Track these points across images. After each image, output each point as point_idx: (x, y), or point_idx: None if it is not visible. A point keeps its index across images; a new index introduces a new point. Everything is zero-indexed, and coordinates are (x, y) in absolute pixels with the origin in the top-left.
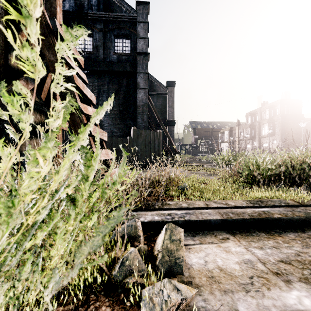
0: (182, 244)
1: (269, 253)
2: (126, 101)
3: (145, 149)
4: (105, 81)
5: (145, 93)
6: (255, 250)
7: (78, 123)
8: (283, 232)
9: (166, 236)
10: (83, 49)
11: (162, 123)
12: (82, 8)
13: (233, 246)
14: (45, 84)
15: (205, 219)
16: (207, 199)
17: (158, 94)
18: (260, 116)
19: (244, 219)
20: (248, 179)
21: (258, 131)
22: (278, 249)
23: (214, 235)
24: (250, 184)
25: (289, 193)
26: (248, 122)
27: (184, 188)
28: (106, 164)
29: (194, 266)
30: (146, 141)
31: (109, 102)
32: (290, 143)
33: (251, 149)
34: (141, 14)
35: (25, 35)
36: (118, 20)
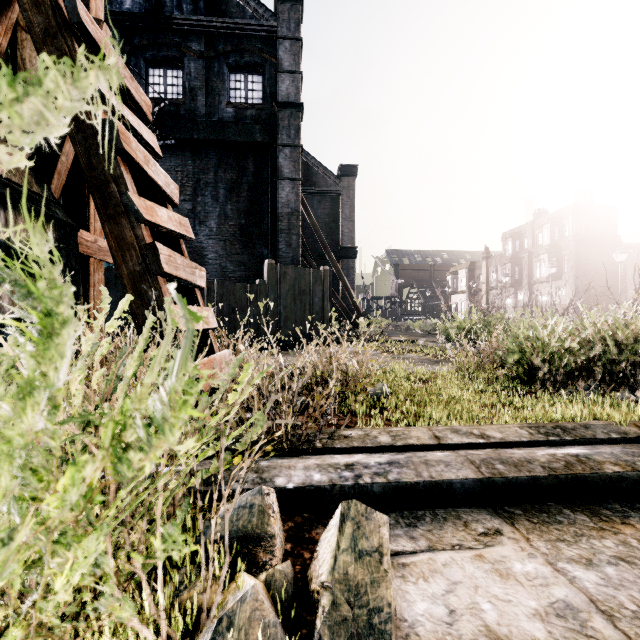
0: (387, 564)
1: (615, 579)
2: (253, 206)
3: (294, 308)
4: (210, 164)
5: (294, 189)
6: (576, 571)
7: (131, 243)
8: (632, 512)
9: (344, 540)
10: (162, 95)
11: (329, 252)
12: (160, 8)
13: (514, 556)
14: (62, 157)
15: (439, 479)
16: (435, 422)
17: (322, 192)
18: (532, 240)
19: (534, 478)
20: (518, 371)
21: (528, 271)
22: (634, 564)
23: (461, 522)
24: (523, 383)
25: (618, 406)
26: (506, 252)
27: (381, 394)
28: (202, 341)
29: (420, 629)
30: (295, 289)
31: (91, 79)
32: (593, 295)
33: (514, 307)
34: (285, 22)
35: (3, 34)
36: (237, 33)
